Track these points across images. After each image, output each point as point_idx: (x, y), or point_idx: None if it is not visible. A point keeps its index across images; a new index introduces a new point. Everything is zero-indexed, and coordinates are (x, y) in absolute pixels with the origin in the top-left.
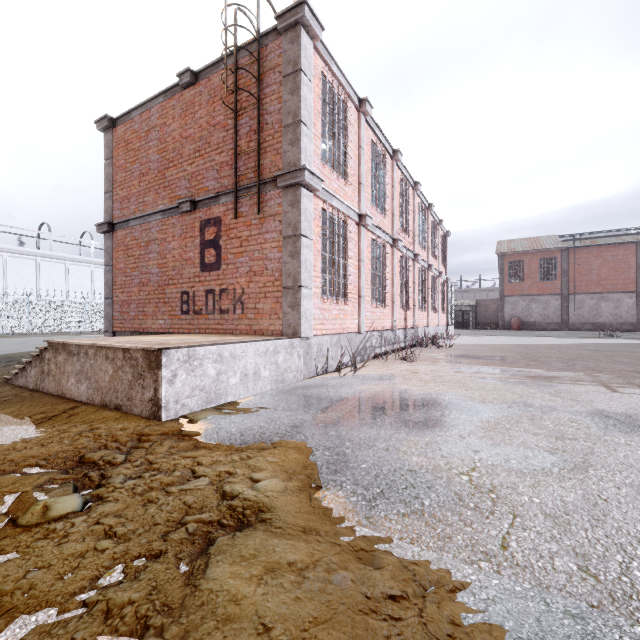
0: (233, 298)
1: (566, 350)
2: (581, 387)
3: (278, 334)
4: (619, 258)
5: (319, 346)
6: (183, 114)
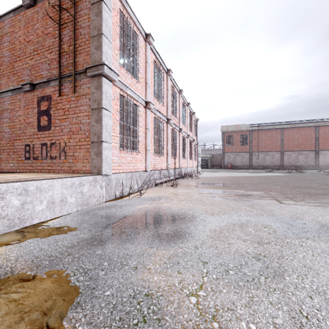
0: (59, 149)
1: (253, 179)
2: (264, 201)
3: (88, 172)
4: (273, 135)
5: (117, 180)
6: (26, 25)
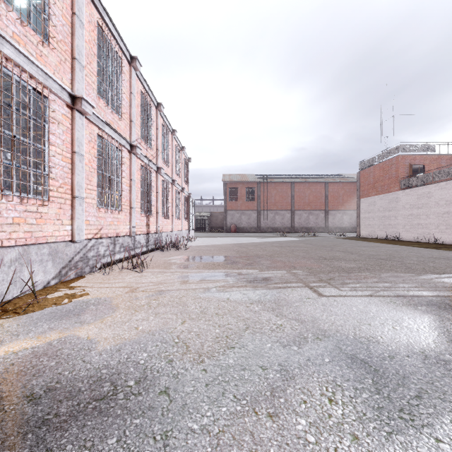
0: None
1: (265, 247)
2: (294, 292)
3: None
4: (284, 190)
5: None
6: None
